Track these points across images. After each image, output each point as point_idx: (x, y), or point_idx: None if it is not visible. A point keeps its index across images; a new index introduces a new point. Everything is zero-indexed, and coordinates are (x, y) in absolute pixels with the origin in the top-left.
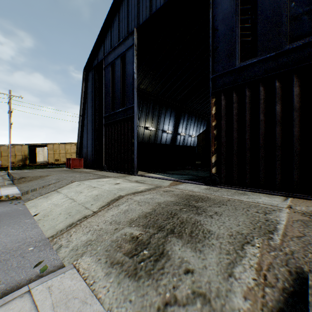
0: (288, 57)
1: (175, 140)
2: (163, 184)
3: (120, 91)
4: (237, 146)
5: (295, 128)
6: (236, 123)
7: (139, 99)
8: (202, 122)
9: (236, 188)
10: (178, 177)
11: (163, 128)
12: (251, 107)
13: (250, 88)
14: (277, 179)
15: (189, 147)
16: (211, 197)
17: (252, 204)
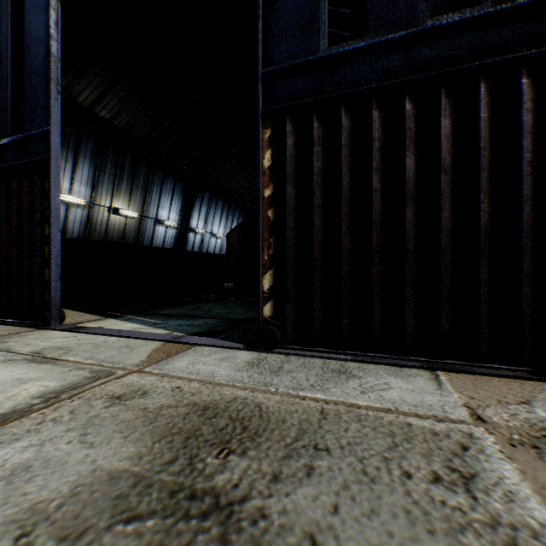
0: (431, 47)
1: (185, 242)
2: (126, 357)
3: (8, 85)
4: (323, 249)
5: (445, 212)
6: (320, 194)
7: (95, 141)
8: (236, 211)
9: (322, 355)
10: (180, 325)
11: (156, 215)
12: (354, 159)
13: (351, 111)
14: (408, 327)
15: (211, 256)
16: (269, 404)
17: (393, 423)
